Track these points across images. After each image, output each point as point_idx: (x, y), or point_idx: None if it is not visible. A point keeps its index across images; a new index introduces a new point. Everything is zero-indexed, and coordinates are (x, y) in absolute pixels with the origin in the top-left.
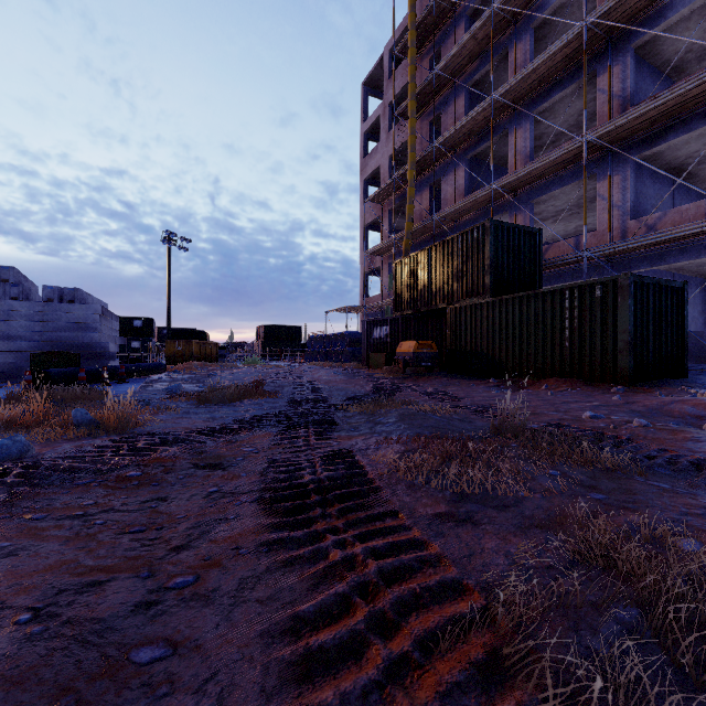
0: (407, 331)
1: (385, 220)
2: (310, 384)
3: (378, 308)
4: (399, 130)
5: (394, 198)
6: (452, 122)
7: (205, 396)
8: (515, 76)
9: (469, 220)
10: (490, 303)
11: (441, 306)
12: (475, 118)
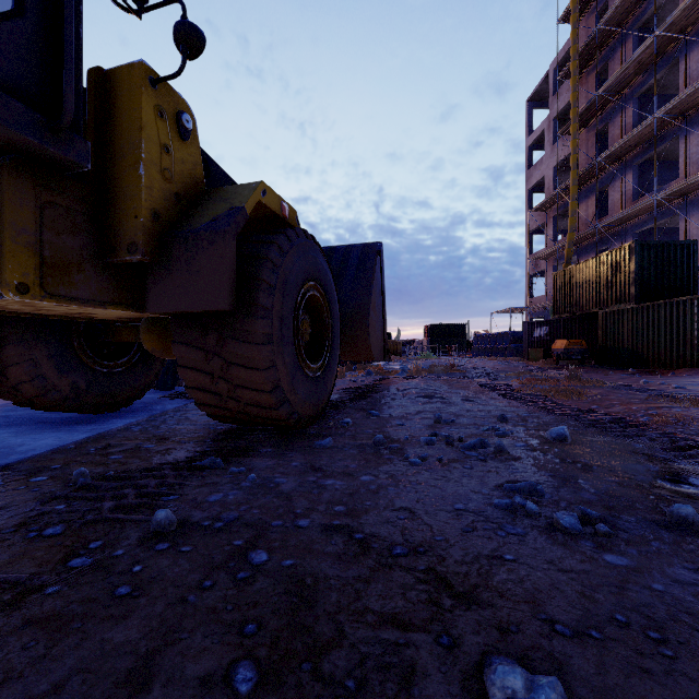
0: (565, 331)
1: (550, 226)
2: (482, 368)
3: (543, 308)
4: (564, 142)
5: (557, 209)
6: (619, 132)
7: (430, 370)
8: (685, 86)
9: (636, 223)
10: (634, 309)
11: (594, 310)
12: (640, 133)
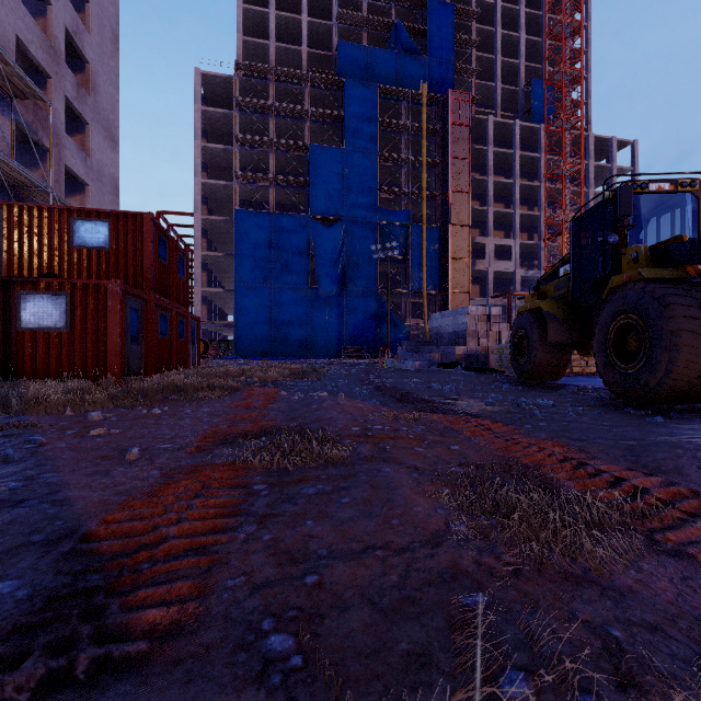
0: None
1: None
2: None
3: None
4: None
5: None
6: None
7: None
8: None
9: None
10: None
11: None
12: None
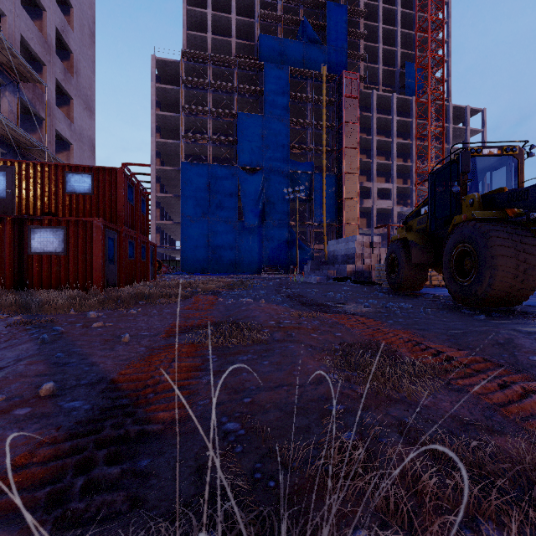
0: None
1: None
2: None
3: None
4: None
5: None
6: None
7: None
8: None
9: None
10: None
11: None
12: None
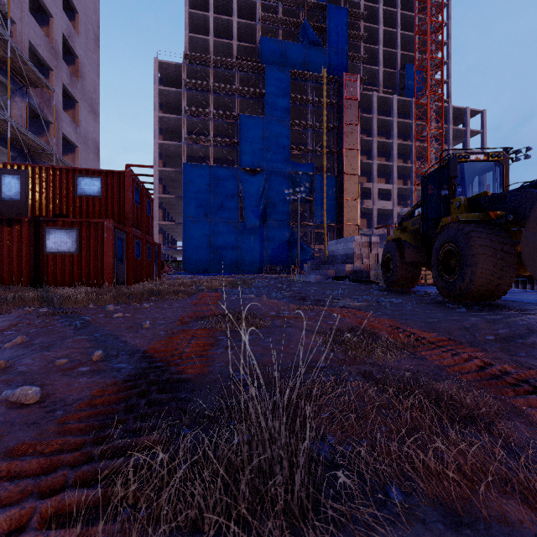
0: None
1: None
2: None
3: None
4: None
5: None
6: None
7: None
8: None
9: None
10: None
11: None
12: None
